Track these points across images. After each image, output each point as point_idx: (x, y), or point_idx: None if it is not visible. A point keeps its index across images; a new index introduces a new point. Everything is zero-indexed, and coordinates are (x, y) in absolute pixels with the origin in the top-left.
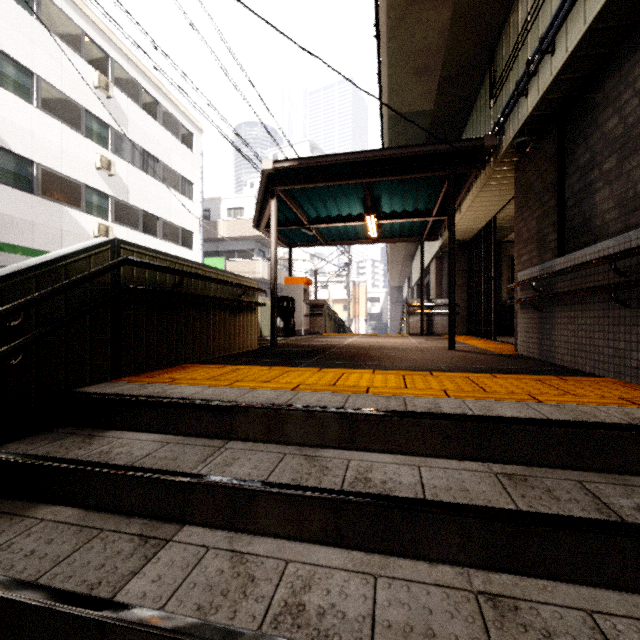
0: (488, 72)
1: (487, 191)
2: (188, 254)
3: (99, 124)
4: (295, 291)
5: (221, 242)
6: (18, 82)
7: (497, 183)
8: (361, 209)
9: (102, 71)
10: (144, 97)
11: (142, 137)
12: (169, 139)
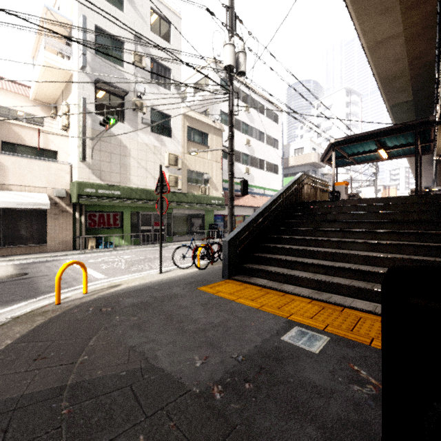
0: None
1: None
2: (276, 177)
3: (245, 125)
4: (340, 188)
5: (290, 168)
6: (225, 120)
7: None
8: (375, 147)
9: (246, 103)
10: (259, 106)
11: (259, 125)
12: (268, 122)
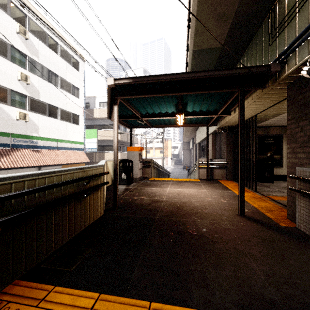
0: (266, 20)
1: (259, 101)
2: (76, 127)
3: (20, 54)
4: (133, 155)
5: (96, 120)
6: None
7: (268, 97)
8: (174, 109)
9: (22, 23)
10: (49, 40)
11: (48, 62)
12: (65, 64)
